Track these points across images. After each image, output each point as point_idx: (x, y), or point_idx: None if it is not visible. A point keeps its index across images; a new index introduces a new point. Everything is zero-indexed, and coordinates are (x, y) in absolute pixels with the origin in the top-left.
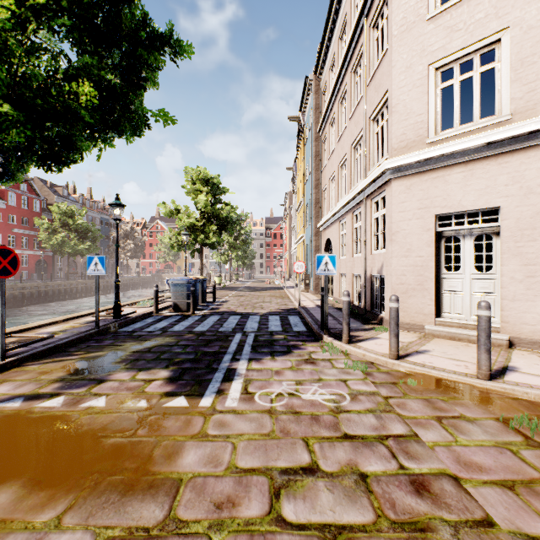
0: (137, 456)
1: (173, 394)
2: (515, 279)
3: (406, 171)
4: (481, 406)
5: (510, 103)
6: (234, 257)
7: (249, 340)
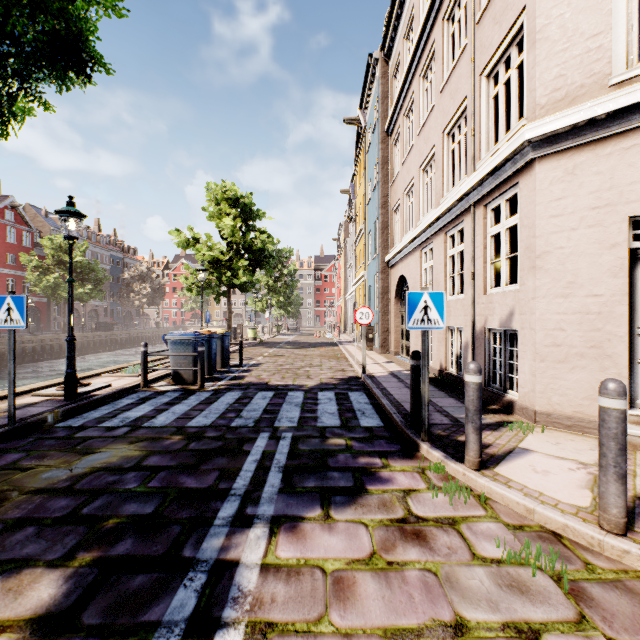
0: None
1: None
2: None
3: (566, 142)
4: None
5: None
6: (275, 304)
7: (280, 452)
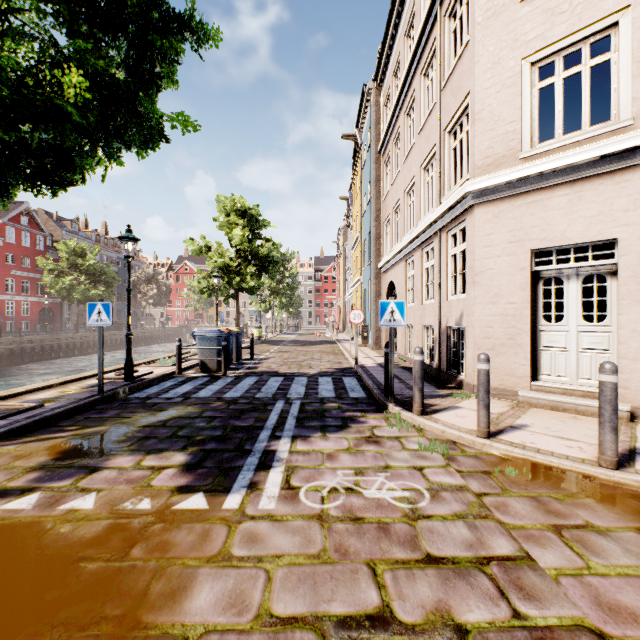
0: (125, 595)
1: (188, 489)
2: (637, 332)
3: (493, 195)
4: (611, 508)
5: (632, 104)
6: (277, 305)
7: (293, 410)
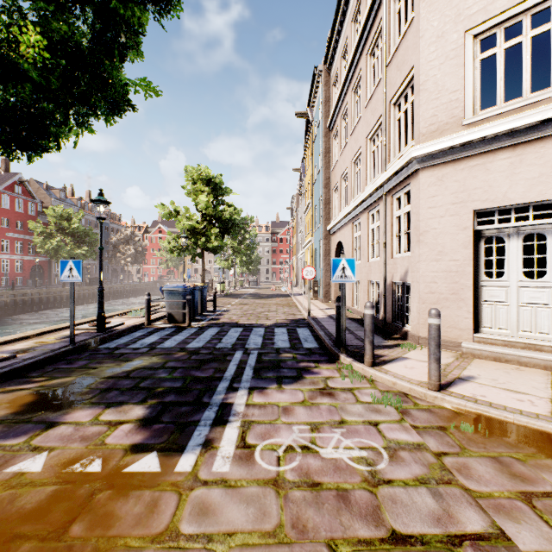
0: None
1: (142, 448)
2: None
3: (437, 159)
4: None
5: None
6: (239, 263)
7: (251, 360)
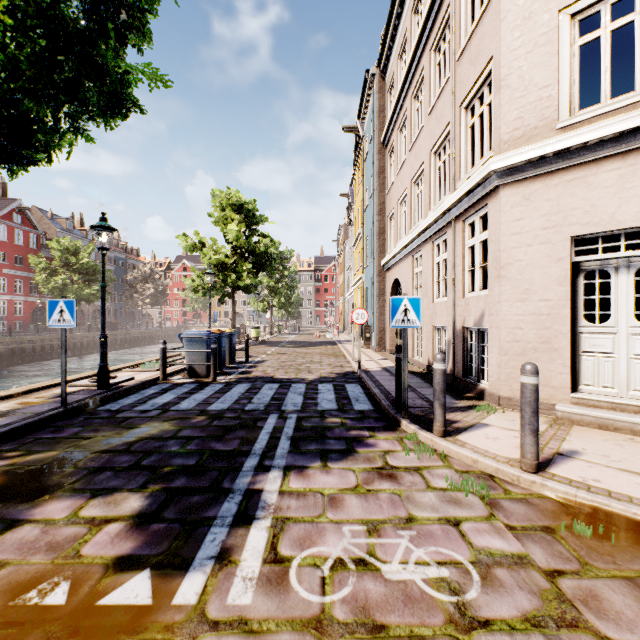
0: None
1: (130, 563)
2: None
3: (523, 173)
4: None
5: None
6: (276, 304)
7: (288, 427)
